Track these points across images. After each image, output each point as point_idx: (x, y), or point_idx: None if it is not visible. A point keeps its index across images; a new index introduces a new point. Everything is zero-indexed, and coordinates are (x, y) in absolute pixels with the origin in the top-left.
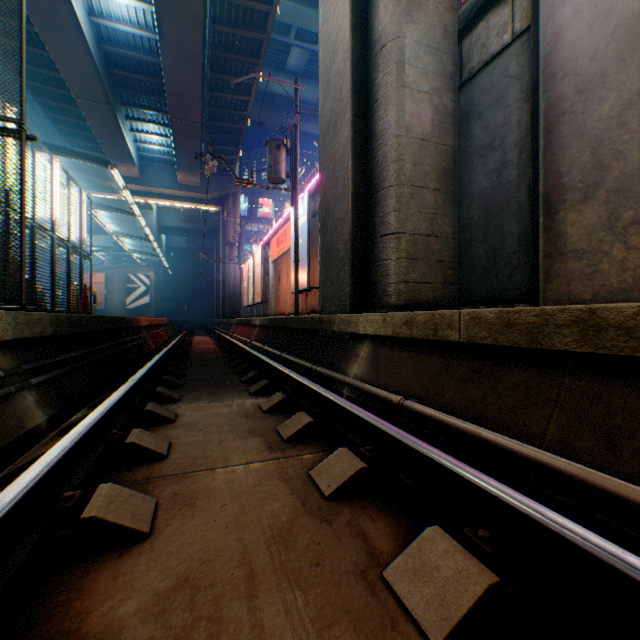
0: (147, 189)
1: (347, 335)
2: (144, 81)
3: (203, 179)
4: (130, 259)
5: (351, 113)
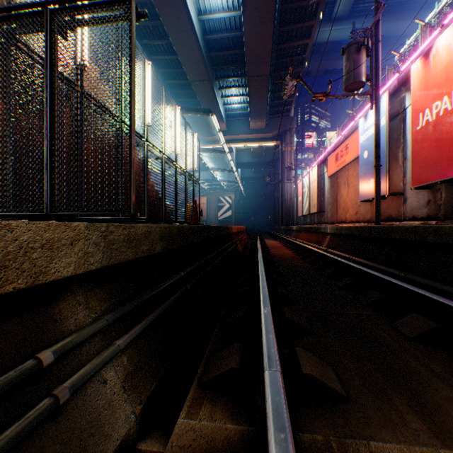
0: (230, 137)
1: None
2: (230, 56)
3: (266, 122)
4: (219, 187)
5: None
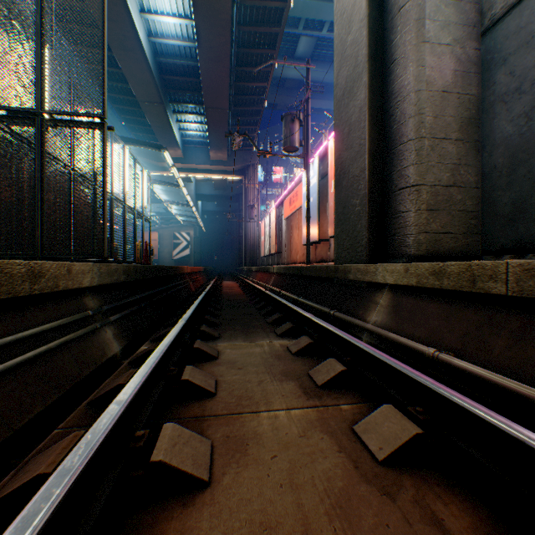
0: (188, 166)
1: (363, 283)
2: (186, 82)
3: (229, 155)
4: (175, 221)
5: (367, 76)
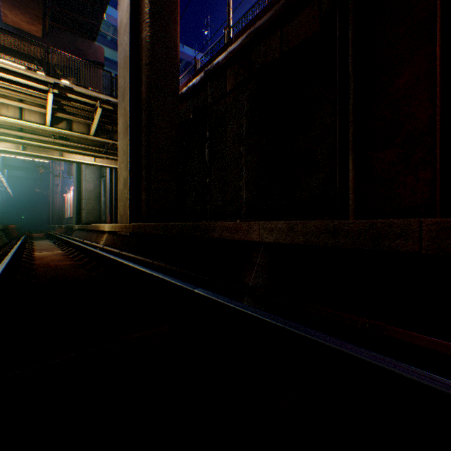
0: None
1: (76, 229)
2: None
3: None
4: None
5: (77, 182)
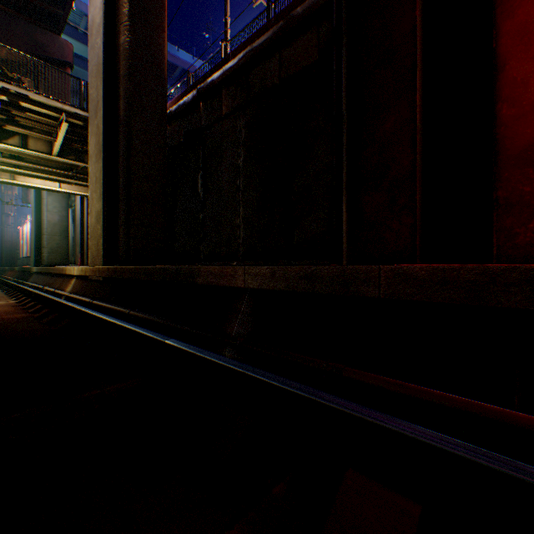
0: None
1: (35, 272)
2: None
3: None
4: None
5: (36, 213)
